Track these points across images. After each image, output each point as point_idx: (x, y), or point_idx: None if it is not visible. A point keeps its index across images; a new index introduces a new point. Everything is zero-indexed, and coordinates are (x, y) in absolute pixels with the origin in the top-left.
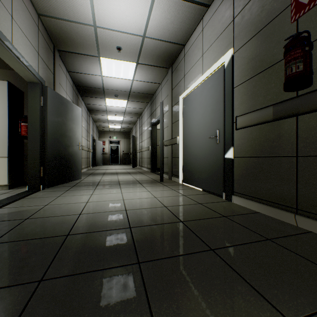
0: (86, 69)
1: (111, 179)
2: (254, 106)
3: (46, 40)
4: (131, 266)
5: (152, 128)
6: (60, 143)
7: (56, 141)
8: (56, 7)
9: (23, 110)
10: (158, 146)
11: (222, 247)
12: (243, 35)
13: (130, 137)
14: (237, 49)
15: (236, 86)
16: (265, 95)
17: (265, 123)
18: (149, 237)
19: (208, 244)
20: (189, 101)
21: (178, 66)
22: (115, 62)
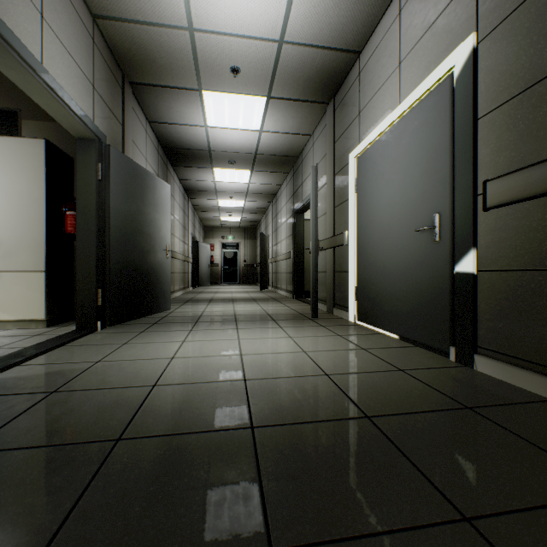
0: (180, 116)
1: (222, 311)
2: (536, 153)
3: (108, 65)
4: None
5: (295, 219)
6: (133, 247)
7: (126, 243)
8: None
9: (73, 189)
10: (307, 251)
11: (493, 514)
12: None
13: (256, 237)
14: (488, 32)
15: (484, 114)
16: None
17: None
18: (296, 459)
19: (450, 497)
20: (370, 161)
21: (345, 96)
22: (229, 99)
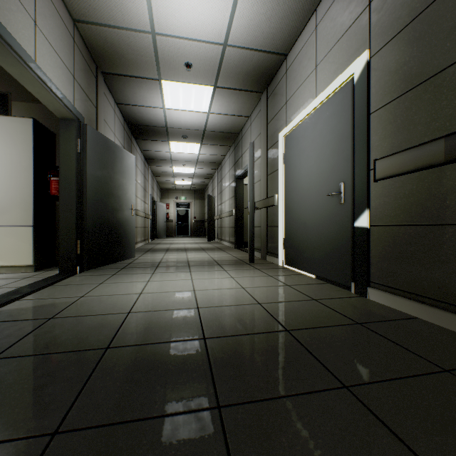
0: (142, 99)
1: (177, 258)
2: (408, 141)
3: (85, 58)
4: (205, 413)
5: (236, 183)
6: (105, 206)
7: (99, 203)
8: (97, 7)
9: (55, 159)
10: (246, 210)
11: (363, 384)
12: (387, 26)
13: (205, 198)
14: (377, 51)
15: (374, 110)
16: (429, 121)
17: (428, 168)
18: (236, 356)
19: (337, 375)
20: (294, 140)
21: (276, 88)
22: (183, 87)
